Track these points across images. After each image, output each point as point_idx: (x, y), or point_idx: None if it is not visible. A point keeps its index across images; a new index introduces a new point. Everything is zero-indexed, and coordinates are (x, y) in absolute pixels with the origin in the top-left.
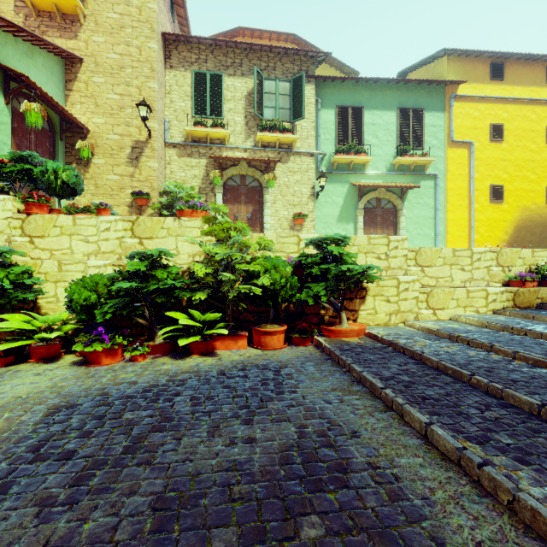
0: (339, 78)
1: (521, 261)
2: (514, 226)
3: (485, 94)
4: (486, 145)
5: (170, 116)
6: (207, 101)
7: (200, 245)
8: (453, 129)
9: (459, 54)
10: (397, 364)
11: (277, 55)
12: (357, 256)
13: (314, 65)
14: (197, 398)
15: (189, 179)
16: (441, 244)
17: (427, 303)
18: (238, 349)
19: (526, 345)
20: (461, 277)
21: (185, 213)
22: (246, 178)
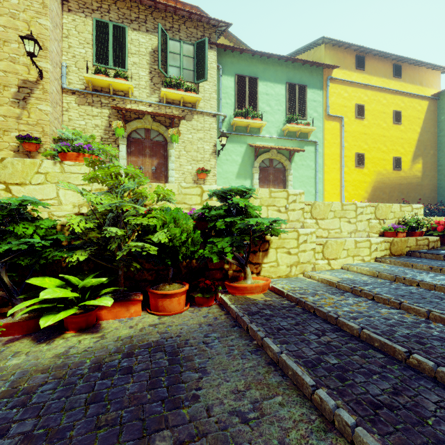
0: (238, 48)
1: (392, 214)
2: (371, 187)
3: (352, 79)
4: (353, 121)
5: (68, 61)
6: (109, 51)
7: (81, 193)
8: (329, 105)
9: (333, 44)
10: (314, 334)
11: (181, 18)
12: (261, 209)
13: (215, 33)
14: (32, 441)
15: (90, 128)
16: (320, 199)
17: (323, 254)
18: (129, 317)
19: (430, 300)
20: (348, 228)
21: (69, 156)
22: (151, 132)
